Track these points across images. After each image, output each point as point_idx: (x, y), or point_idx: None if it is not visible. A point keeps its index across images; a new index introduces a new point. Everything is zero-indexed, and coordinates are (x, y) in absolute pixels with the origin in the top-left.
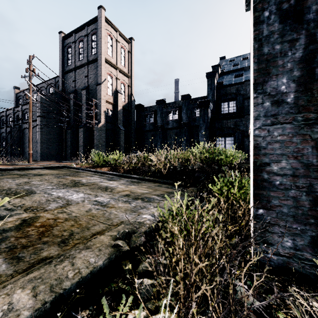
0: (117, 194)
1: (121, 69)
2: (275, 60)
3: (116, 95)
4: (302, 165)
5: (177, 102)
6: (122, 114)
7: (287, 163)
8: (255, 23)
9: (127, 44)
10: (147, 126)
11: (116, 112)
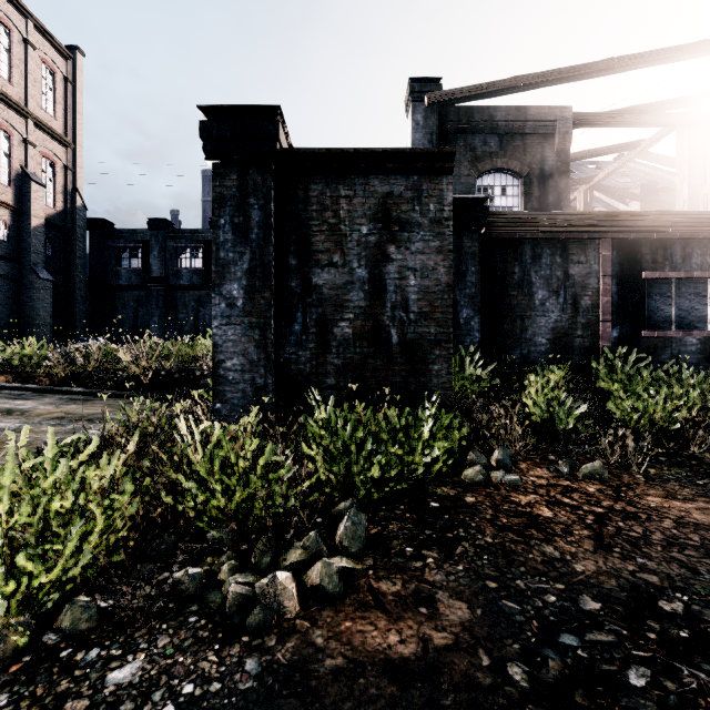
0: (37, 417)
1: (44, 121)
2: (229, 266)
3: (25, 185)
4: (248, 361)
5: (200, 230)
6: (45, 237)
7: (238, 360)
8: (214, 226)
9: (62, 60)
10: (124, 276)
11: (23, 230)
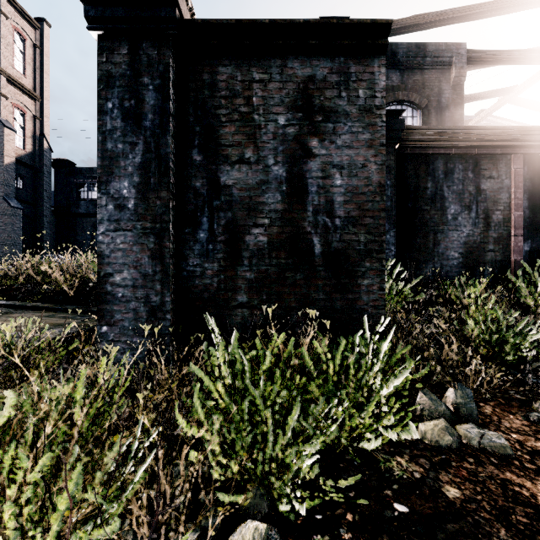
0: None
1: (15, 78)
2: (118, 160)
3: None
4: (141, 275)
5: None
6: (17, 173)
7: (129, 273)
8: (99, 111)
9: (31, 29)
10: (83, 206)
11: None
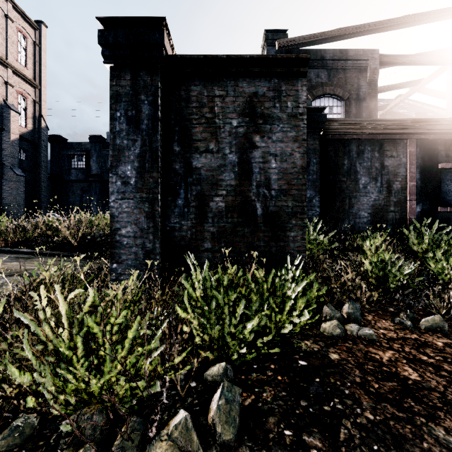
0: None
1: (19, 70)
2: (124, 151)
3: (6, 112)
4: (139, 229)
5: None
6: (20, 147)
7: (131, 228)
8: (111, 118)
9: (31, 30)
10: (74, 173)
11: (5, 142)
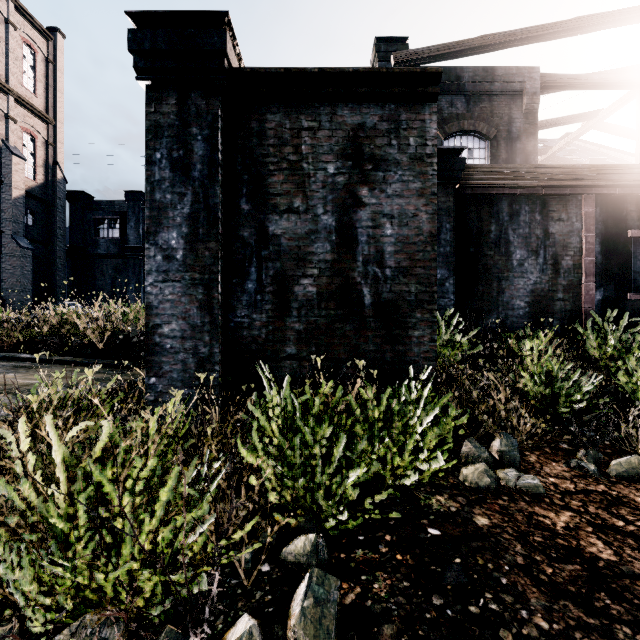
0: None
1: (24, 98)
2: (166, 210)
3: (6, 158)
4: (190, 326)
5: None
6: (26, 208)
7: (178, 325)
8: (148, 161)
9: (43, 41)
10: (103, 245)
11: (4, 200)
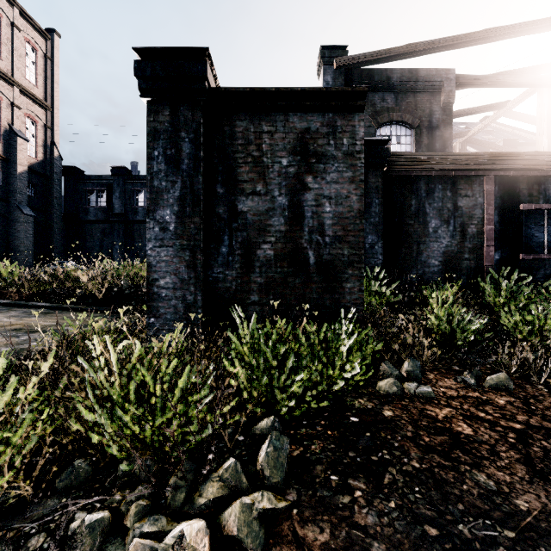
0: None
1: (27, 89)
2: (162, 194)
3: (12, 139)
4: (180, 280)
5: None
6: (28, 181)
7: (170, 279)
8: (148, 157)
9: (42, 40)
10: (92, 212)
11: (10, 175)
